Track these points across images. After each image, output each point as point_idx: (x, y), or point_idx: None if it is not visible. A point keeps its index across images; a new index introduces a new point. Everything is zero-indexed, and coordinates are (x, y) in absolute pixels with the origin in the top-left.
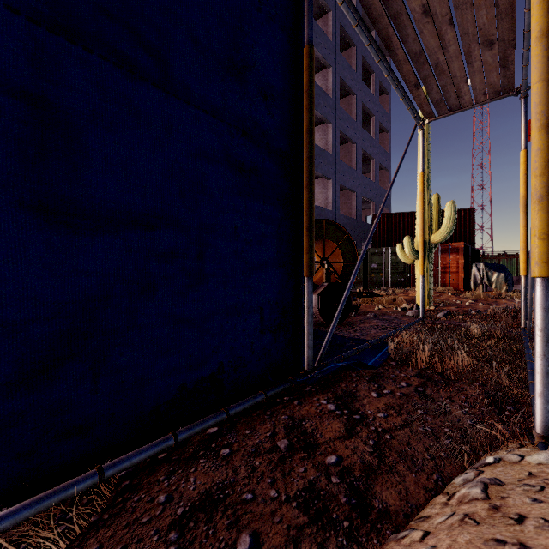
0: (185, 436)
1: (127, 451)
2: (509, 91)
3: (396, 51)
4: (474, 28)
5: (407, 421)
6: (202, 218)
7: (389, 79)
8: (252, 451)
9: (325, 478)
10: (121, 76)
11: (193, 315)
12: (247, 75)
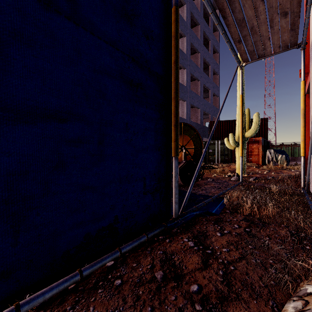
0: (89, 271)
1: (43, 286)
2: (294, 45)
3: (228, 18)
4: (276, 3)
5: (243, 254)
6: (102, 115)
7: (223, 36)
8: (137, 281)
9: (190, 305)
10: (38, 6)
11: (96, 183)
12: (134, 20)
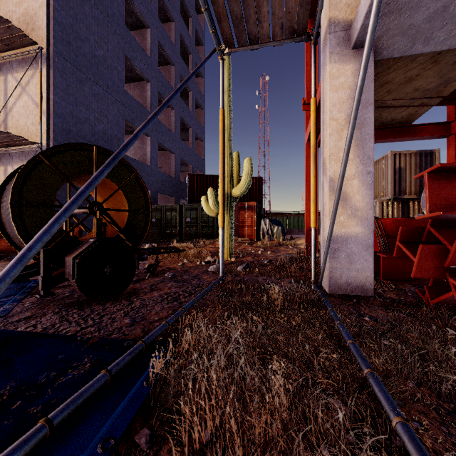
0: None
1: None
2: (302, 33)
3: None
4: None
5: None
6: None
7: None
8: None
9: None
10: None
11: None
12: None
